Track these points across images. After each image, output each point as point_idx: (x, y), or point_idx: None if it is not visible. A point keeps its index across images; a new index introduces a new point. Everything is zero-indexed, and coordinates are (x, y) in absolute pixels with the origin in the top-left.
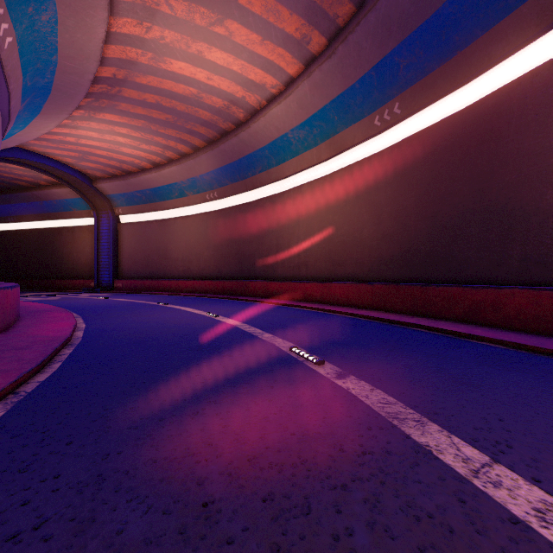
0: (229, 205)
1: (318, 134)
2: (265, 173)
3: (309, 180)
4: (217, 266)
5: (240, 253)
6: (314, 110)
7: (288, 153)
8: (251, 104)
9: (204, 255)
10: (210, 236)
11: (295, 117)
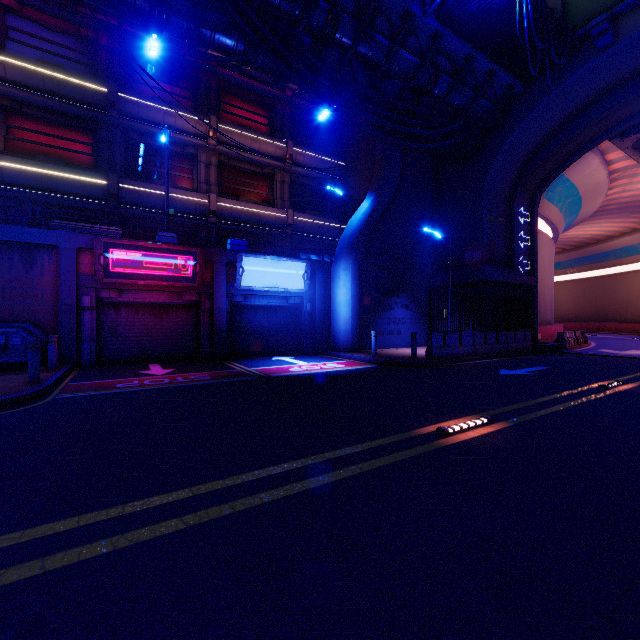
0: (585, 276)
1: None
2: (617, 260)
3: None
4: (575, 314)
5: (595, 306)
6: None
7: (635, 252)
8: (609, 235)
9: (564, 307)
10: (569, 295)
11: (639, 240)
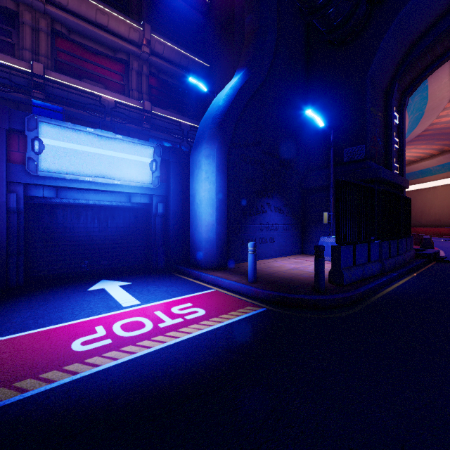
0: None
1: (447, 169)
2: (414, 180)
3: (441, 183)
4: None
5: None
6: (445, 162)
7: (429, 174)
8: (412, 160)
9: None
10: None
11: (434, 164)
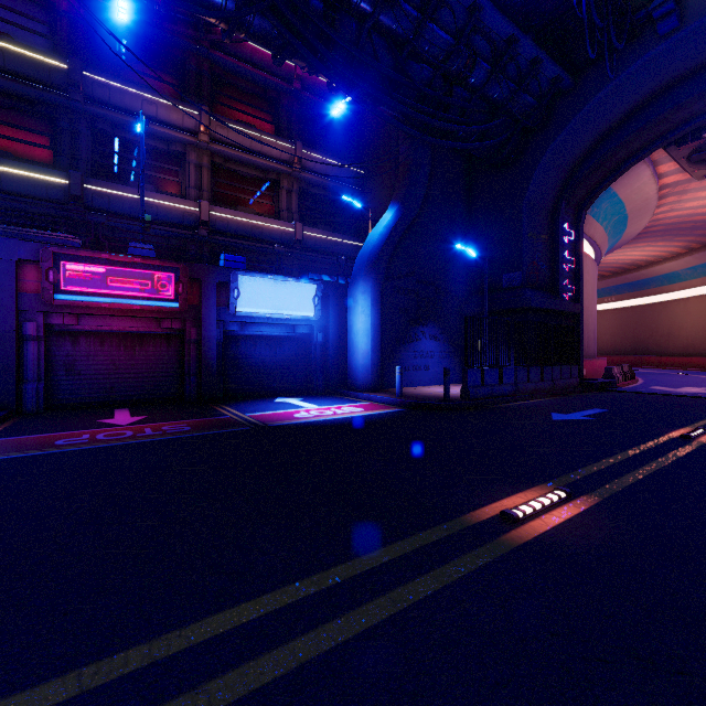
0: (624, 305)
1: (700, 273)
2: (658, 288)
3: (695, 293)
4: (613, 346)
5: (635, 338)
6: (696, 264)
7: (677, 279)
8: (650, 260)
9: (601, 339)
10: (607, 326)
11: (682, 266)
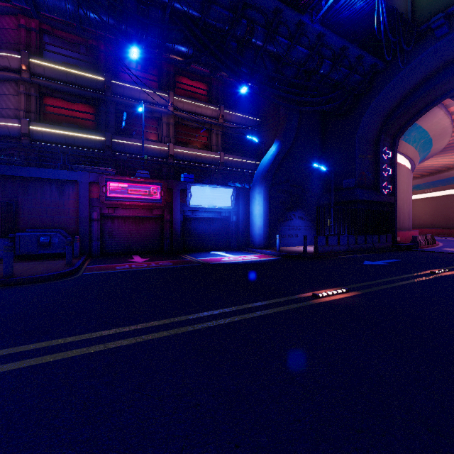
0: (439, 194)
1: None
2: None
3: None
4: (431, 222)
5: (447, 217)
6: None
7: None
8: None
9: (422, 217)
10: (426, 209)
11: None
